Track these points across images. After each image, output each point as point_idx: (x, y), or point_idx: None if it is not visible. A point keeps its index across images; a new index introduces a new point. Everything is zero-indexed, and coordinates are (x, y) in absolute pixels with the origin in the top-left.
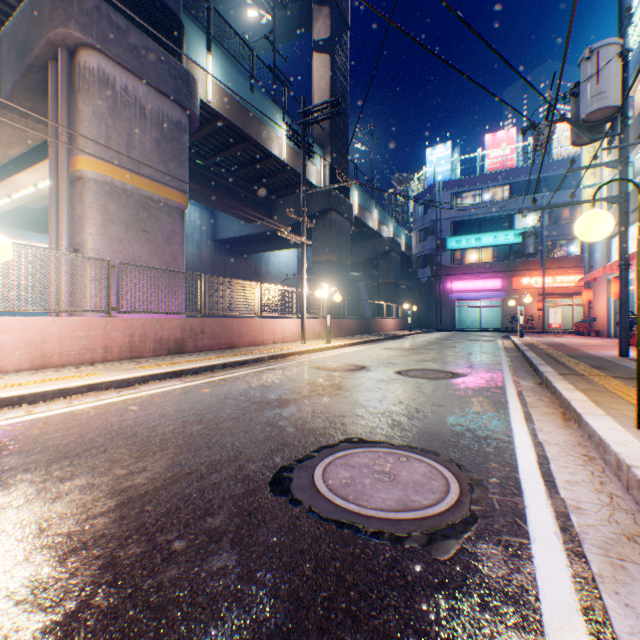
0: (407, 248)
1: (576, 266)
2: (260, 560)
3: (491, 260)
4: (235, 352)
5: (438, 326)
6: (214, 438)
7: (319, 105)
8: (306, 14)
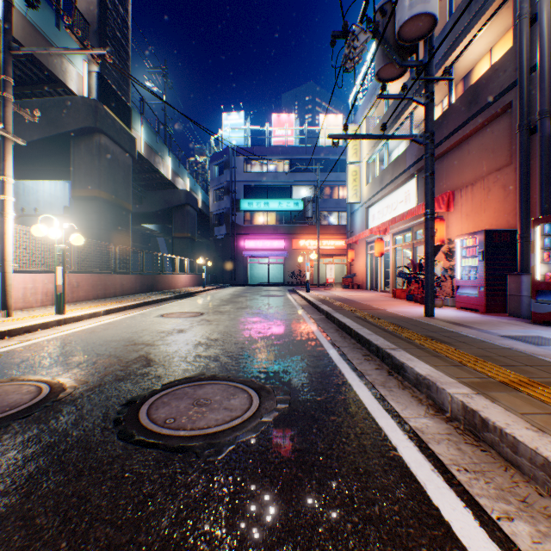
0: (205, 206)
1: (336, 233)
2: None
3: (277, 223)
4: None
5: (233, 281)
6: None
7: None
8: None
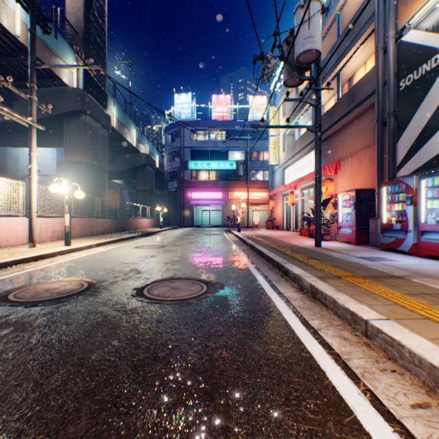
0: (161, 165)
1: (262, 187)
2: None
3: (217, 179)
4: None
5: (183, 224)
6: None
7: None
8: None
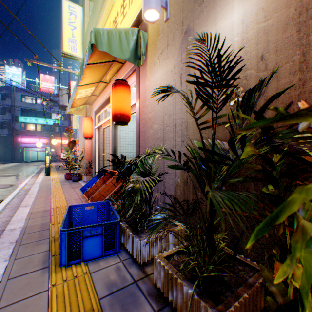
0: None
1: None
2: None
3: (44, 130)
4: None
5: (14, 160)
6: None
7: None
8: None
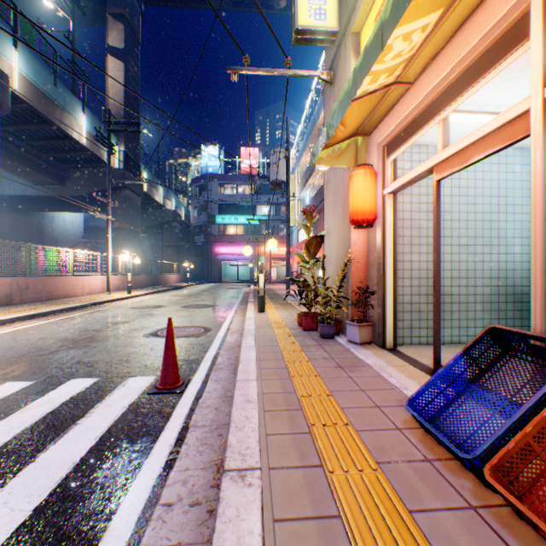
0: (187, 218)
1: None
2: (153, 343)
3: (245, 234)
4: (58, 302)
5: (210, 279)
6: (106, 333)
7: (123, 121)
8: (100, 14)
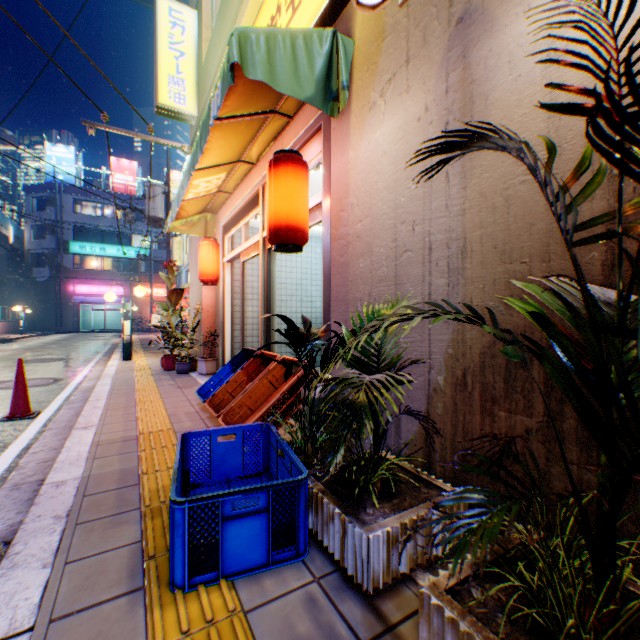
0: (19, 240)
1: None
2: None
3: (117, 269)
4: None
5: (61, 328)
6: None
7: None
8: None
